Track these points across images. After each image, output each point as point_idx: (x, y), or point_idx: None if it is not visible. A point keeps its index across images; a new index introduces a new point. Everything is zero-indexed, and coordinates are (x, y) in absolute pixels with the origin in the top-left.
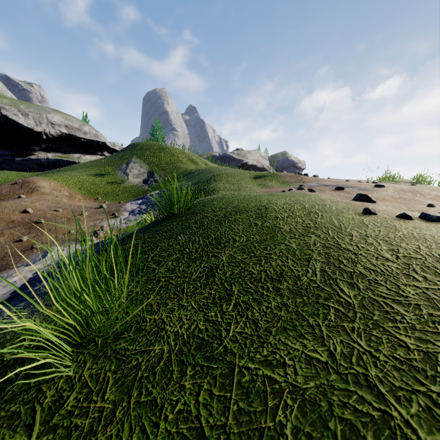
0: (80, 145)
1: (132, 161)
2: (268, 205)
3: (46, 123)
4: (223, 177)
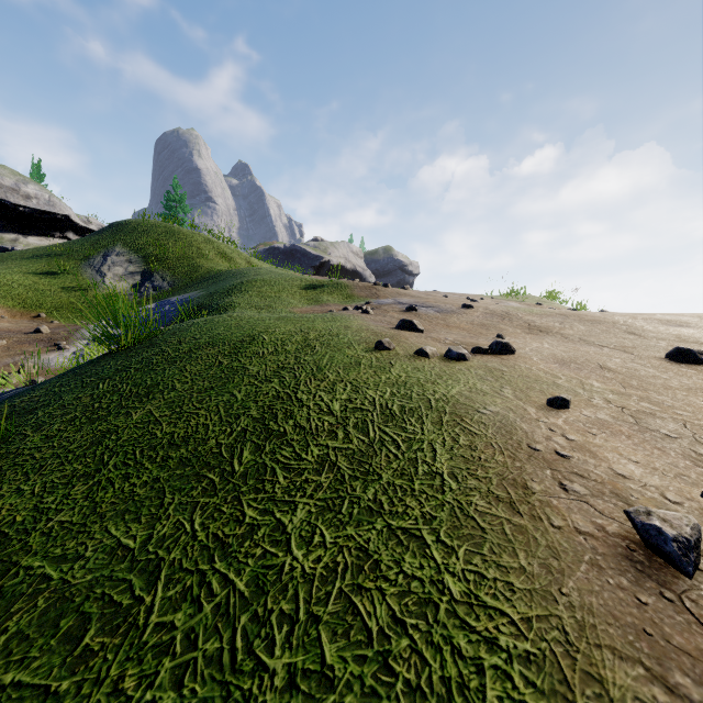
0: (16, 218)
1: (114, 251)
2: (259, 335)
3: None
4: (255, 286)
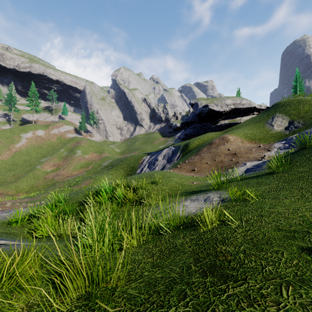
0: (240, 112)
1: (275, 116)
2: None
3: (224, 106)
4: None
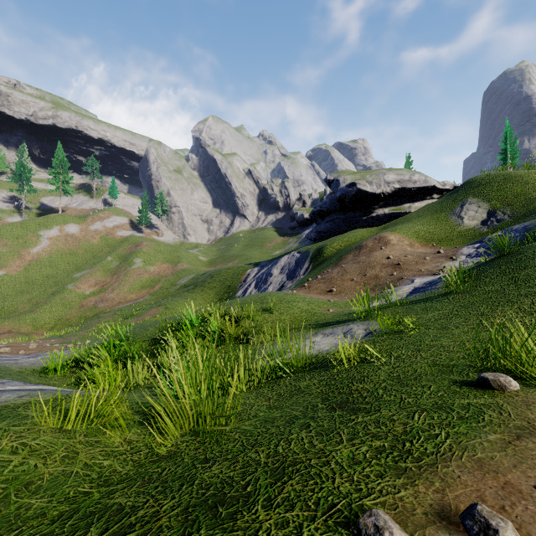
0: (409, 195)
1: (467, 202)
2: None
3: (383, 184)
4: None
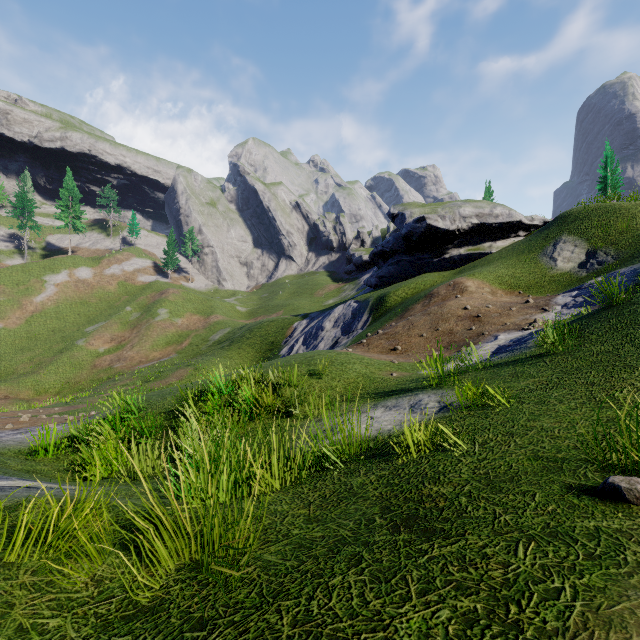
0: (490, 232)
1: (561, 240)
2: None
3: (458, 219)
4: None
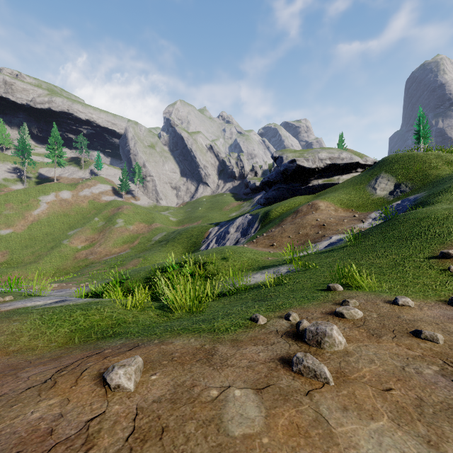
0: (338, 169)
1: (380, 176)
2: (431, 215)
3: (317, 160)
4: None
